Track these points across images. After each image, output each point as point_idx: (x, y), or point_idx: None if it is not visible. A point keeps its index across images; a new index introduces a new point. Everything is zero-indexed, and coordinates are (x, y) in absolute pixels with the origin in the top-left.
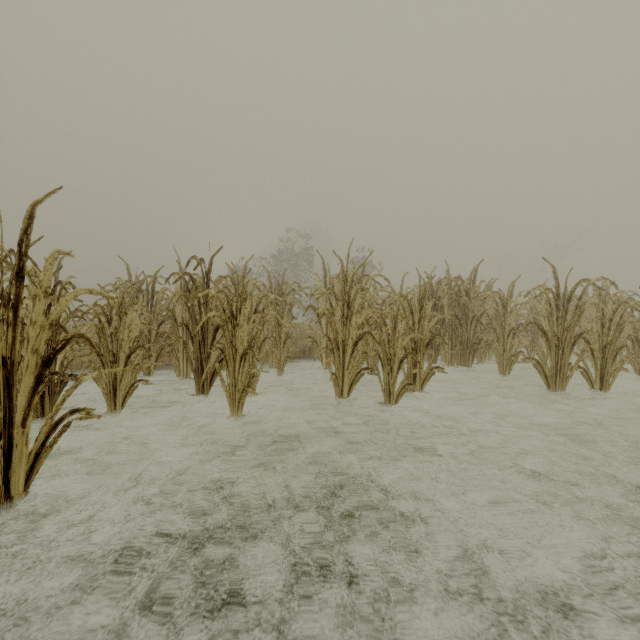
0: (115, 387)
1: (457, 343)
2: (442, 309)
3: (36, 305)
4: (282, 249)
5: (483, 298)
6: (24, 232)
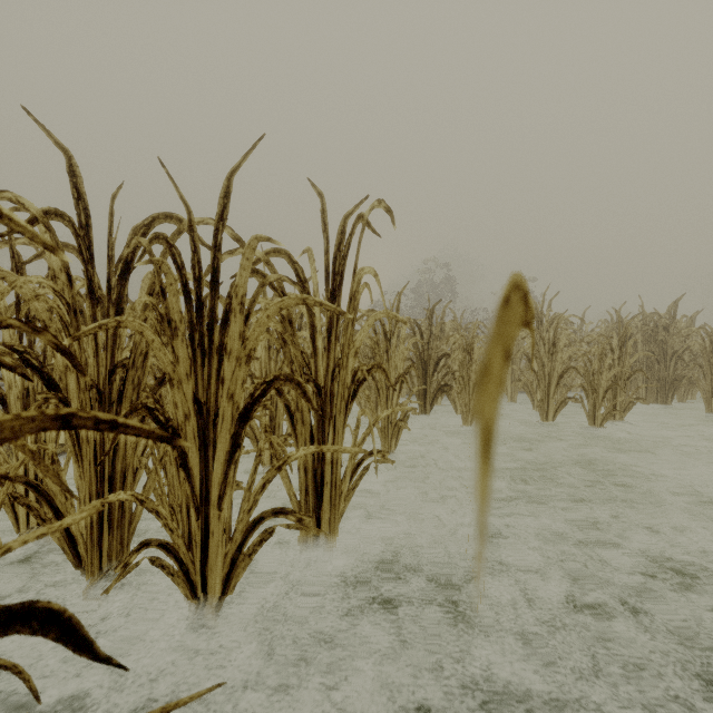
0: (377, 404)
1: (653, 380)
2: (635, 345)
3: (400, 348)
4: (425, 282)
5: (686, 334)
6: (397, 309)
